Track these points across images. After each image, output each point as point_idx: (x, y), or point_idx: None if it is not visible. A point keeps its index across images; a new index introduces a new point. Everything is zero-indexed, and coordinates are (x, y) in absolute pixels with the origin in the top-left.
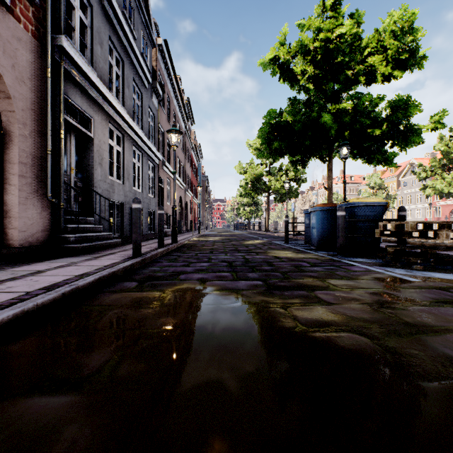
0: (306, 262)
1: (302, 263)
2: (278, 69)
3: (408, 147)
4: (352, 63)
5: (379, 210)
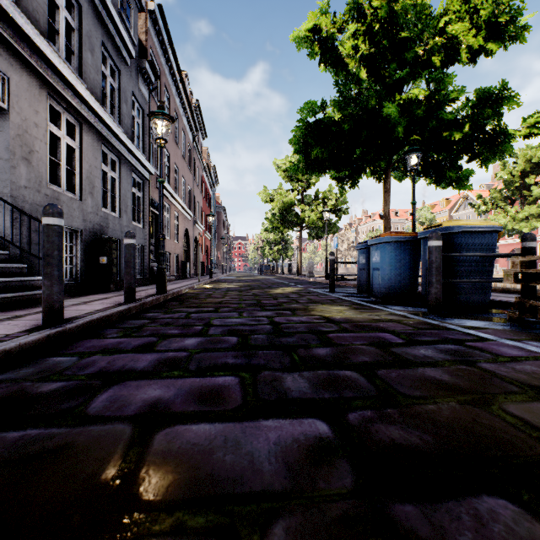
0: (391, 333)
1: (385, 335)
2: (319, 45)
3: (490, 162)
4: (425, 33)
5: (491, 239)
